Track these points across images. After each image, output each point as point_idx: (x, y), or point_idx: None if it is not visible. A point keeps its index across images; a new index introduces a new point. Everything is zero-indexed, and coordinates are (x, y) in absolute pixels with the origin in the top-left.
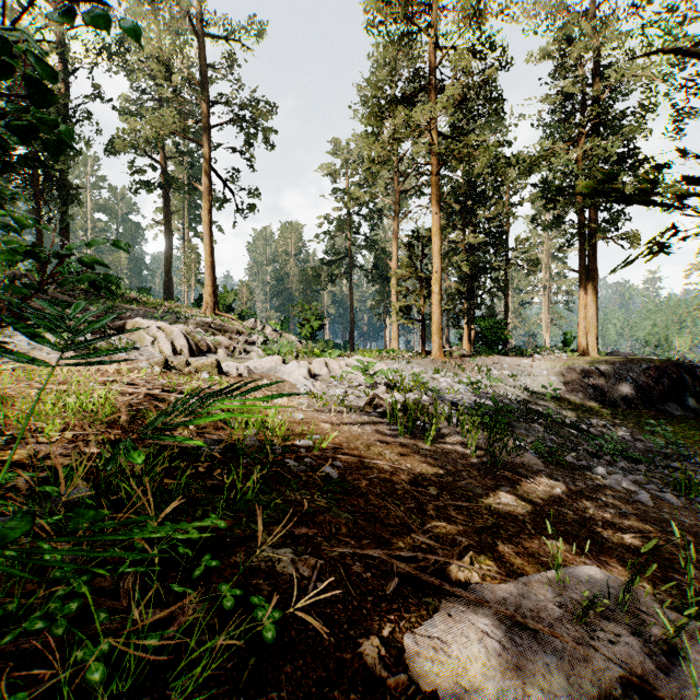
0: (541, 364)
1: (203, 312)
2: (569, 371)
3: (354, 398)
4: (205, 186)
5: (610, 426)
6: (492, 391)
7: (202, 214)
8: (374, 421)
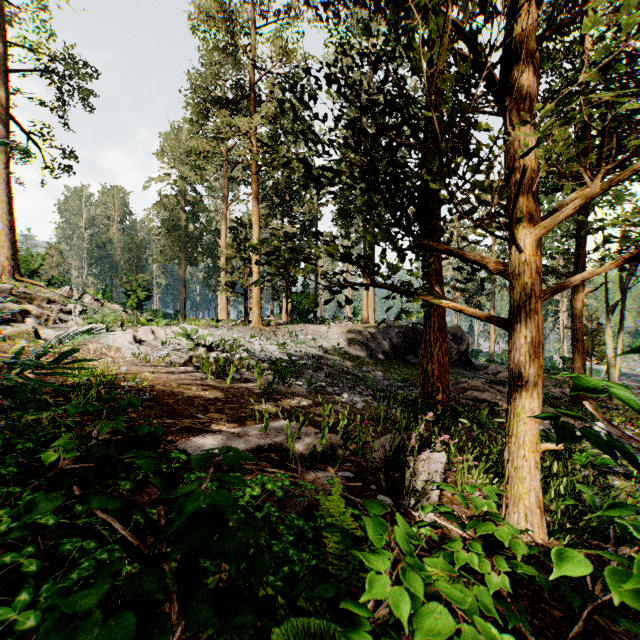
0: (334, 330)
1: None
2: (352, 335)
3: (177, 358)
4: (1, 135)
5: (373, 371)
6: (295, 350)
7: None
8: (190, 372)
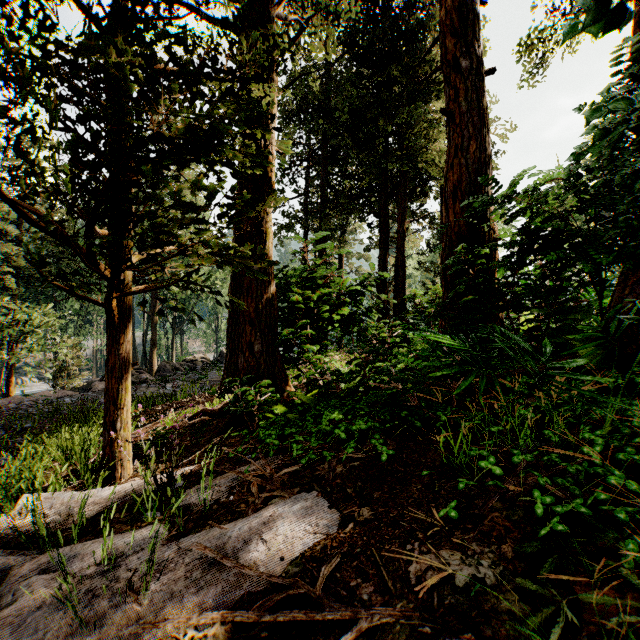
0: None
1: None
2: None
3: None
4: None
5: None
6: None
7: None
8: None
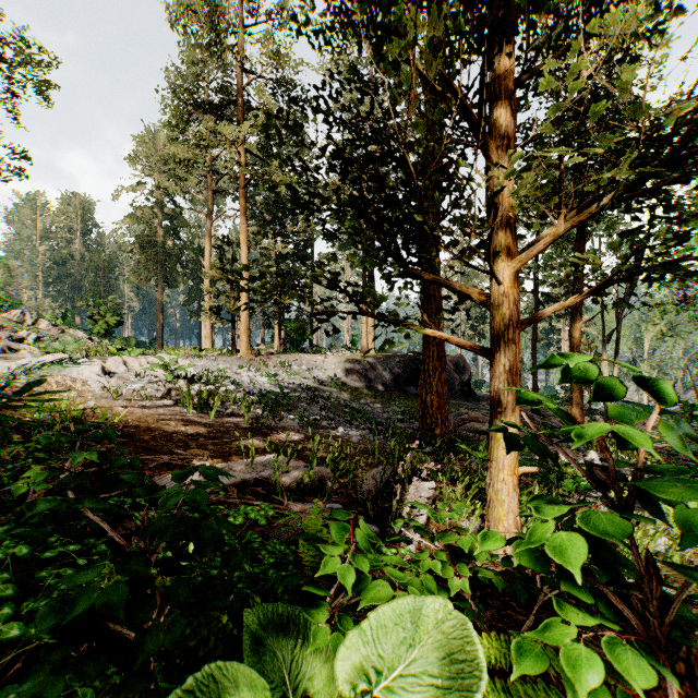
0: (331, 360)
1: None
2: (350, 365)
3: (153, 391)
4: None
5: (372, 404)
6: (288, 382)
7: None
8: (169, 406)
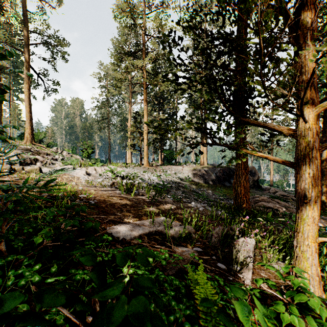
0: (186, 168)
1: (25, 142)
2: (195, 171)
3: (106, 182)
4: (26, 75)
5: (206, 190)
6: (166, 179)
7: (24, 90)
8: (113, 190)
